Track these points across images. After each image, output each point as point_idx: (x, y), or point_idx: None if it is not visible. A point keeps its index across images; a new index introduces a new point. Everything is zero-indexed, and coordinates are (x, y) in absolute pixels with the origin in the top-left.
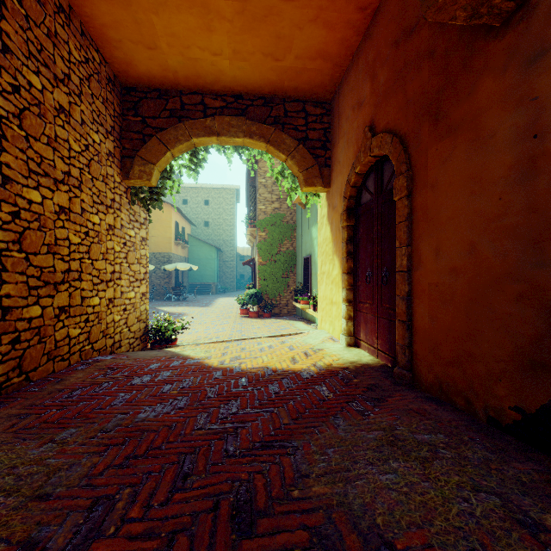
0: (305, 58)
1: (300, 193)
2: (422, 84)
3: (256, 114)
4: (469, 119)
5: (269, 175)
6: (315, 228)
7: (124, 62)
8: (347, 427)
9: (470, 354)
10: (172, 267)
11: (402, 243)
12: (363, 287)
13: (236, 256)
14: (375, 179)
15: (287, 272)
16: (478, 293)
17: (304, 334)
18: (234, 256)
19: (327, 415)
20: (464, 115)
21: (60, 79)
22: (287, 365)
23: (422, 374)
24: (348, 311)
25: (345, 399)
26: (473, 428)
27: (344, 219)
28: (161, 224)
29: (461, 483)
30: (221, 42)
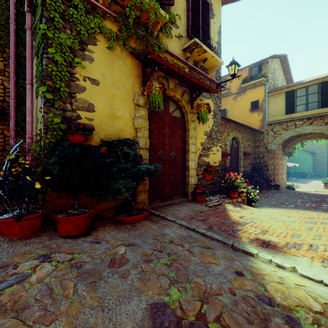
0: None
1: None
2: None
3: None
4: None
5: None
6: None
7: None
8: None
9: None
10: None
11: None
12: None
13: (327, 155)
14: None
15: None
16: None
17: None
18: (325, 156)
19: None
20: None
21: None
22: None
23: None
24: None
25: None
26: None
27: None
28: None
29: None
30: None
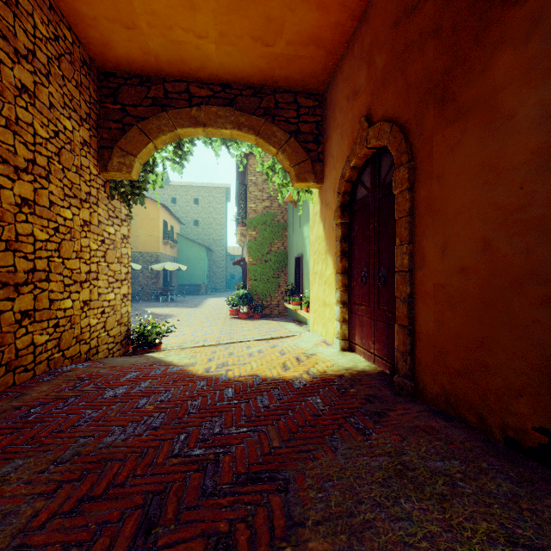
0: (297, 43)
1: (291, 189)
2: (425, 66)
3: (245, 104)
4: (482, 99)
5: (258, 169)
6: (307, 227)
7: (100, 43)
8: (346, 451)
9: (483, 364)
10: (160, 267)
11: (403, 240)
12: (359, 288)
13: (226, 256)
14: (372, 173)
15: (278, 272)
16: (493, 295)
17: (295, 337)
18: (224, 256)
19: (323, 434)
20: (476, 96)
21: (23, 55)
22: (278, 372)
23: (425, 385)
24: (342, 313)
25: (342, 413)
26: (491, 451)
27: (338, 215)
28: (148, 222)
29: (492, 532)
30: (206, 23)
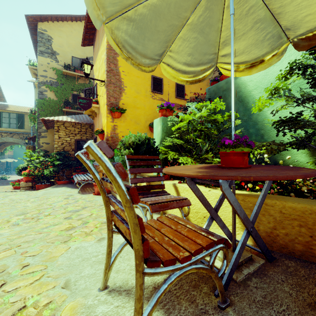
0: None
1: None
2: None
3: None
4: None
5: None
6: None
7: None
8: None
9: None
10: (4, 160)
11: None
12: None
13: None
14: None
15: None
16: None
17: None
18: None
19: None
20: None
21: None
22: None
23: None
24: None
25: None
26: None
27: None
28: None
29: None
30: None
